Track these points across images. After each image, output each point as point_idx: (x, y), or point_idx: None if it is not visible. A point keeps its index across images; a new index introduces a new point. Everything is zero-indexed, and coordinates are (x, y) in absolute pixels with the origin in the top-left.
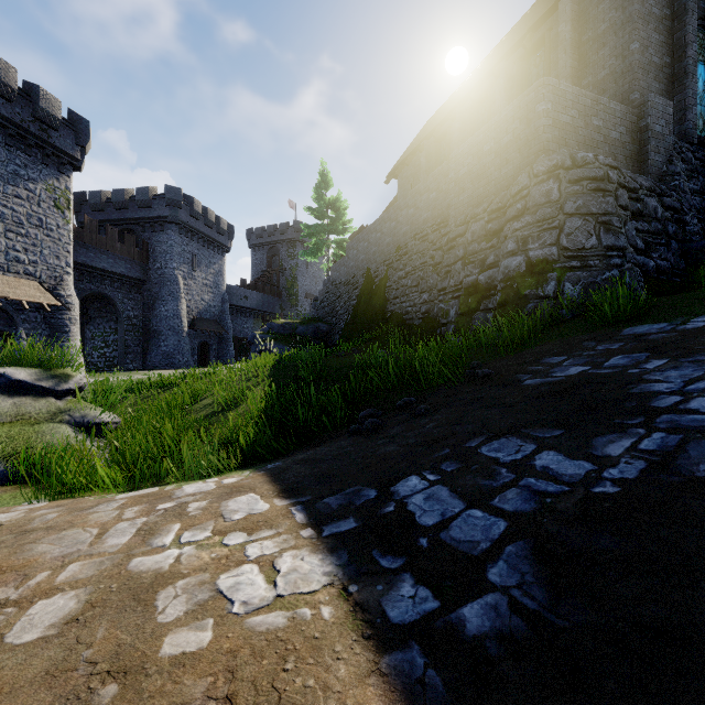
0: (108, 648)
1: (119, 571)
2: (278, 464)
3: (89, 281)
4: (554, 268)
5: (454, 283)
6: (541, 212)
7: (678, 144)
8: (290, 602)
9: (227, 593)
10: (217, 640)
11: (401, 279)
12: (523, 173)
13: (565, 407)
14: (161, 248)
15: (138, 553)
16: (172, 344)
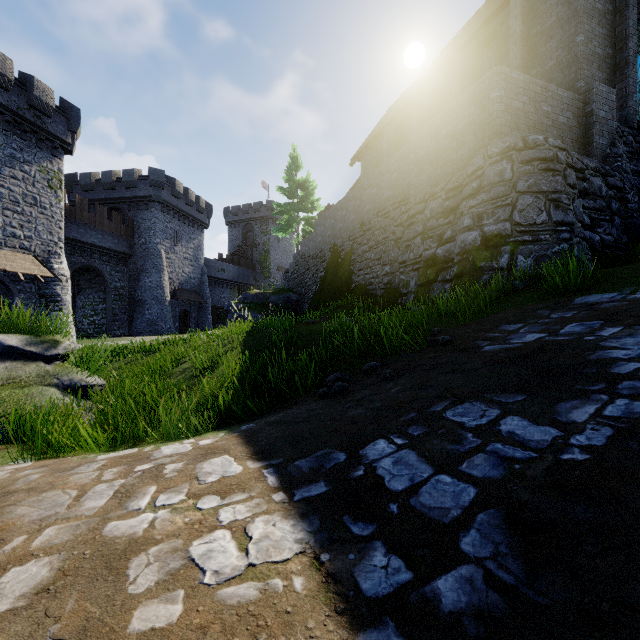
0: (76, 622)
1: (94, 536)
2: (251, 425)
3: (80, 255)
4: (507, 242)
5: (414, 256)
6: (495, 190)
7: (620, 129)
8: (261, 571)
9: (199, 561)
10: (187, 614)
11: (365, 252)
12: (478, 154)
13: (526, 372)
14: (145, 225)
15: (113, 517)
16: (155, 312)
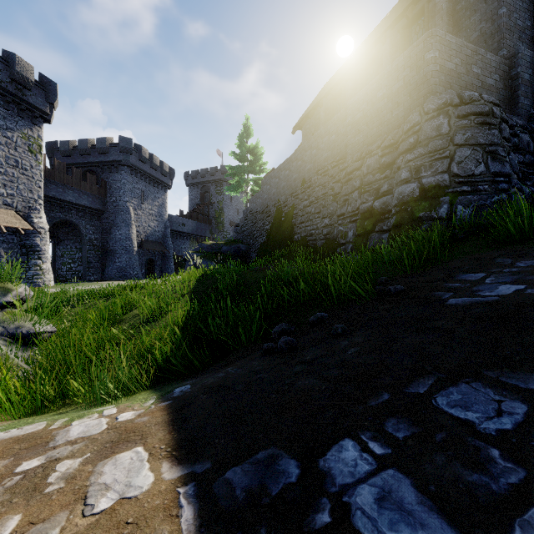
0: None
1: None
2: (185, 390)
3: (58, 211)
4: (446, 192)
5: (351, 209)
6: (432, 144)
7: None
8: None
9: None
10: None
11: (306, 207)
12: (414, 112)
13: (530, 338)
14: (116, 185)
15: None
16: (124, 260)
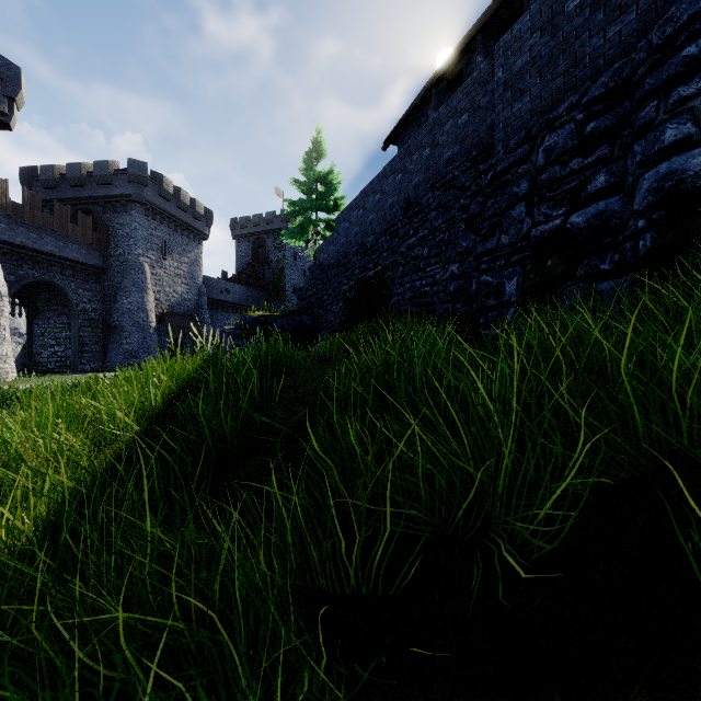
0: None
1: None
2: None
3: (32, 267)
4: None
5: (510, 240)
6: None
7: None
8: None
9: None
10: None
11: (411, 249)
12: (680, 0)
13: None
14: (124, 231)
15: None
16: (136, 341)
